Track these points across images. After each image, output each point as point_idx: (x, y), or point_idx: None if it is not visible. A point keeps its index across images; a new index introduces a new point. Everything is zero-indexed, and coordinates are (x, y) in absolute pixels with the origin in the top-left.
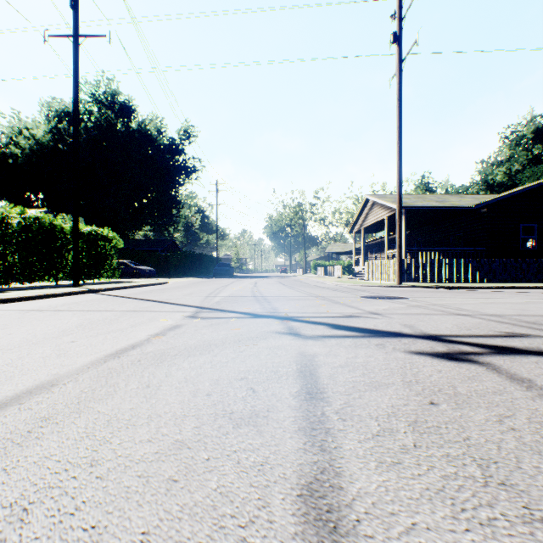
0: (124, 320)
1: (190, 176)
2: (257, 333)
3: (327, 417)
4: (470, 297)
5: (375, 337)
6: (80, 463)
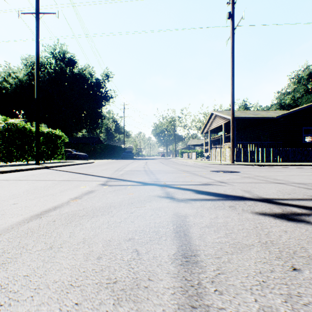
0: (57, 187)
1: (108, 100)
2: (145, 197)
3: (204, 289)
4: (278, 171)
5: (227, 200)
6: None
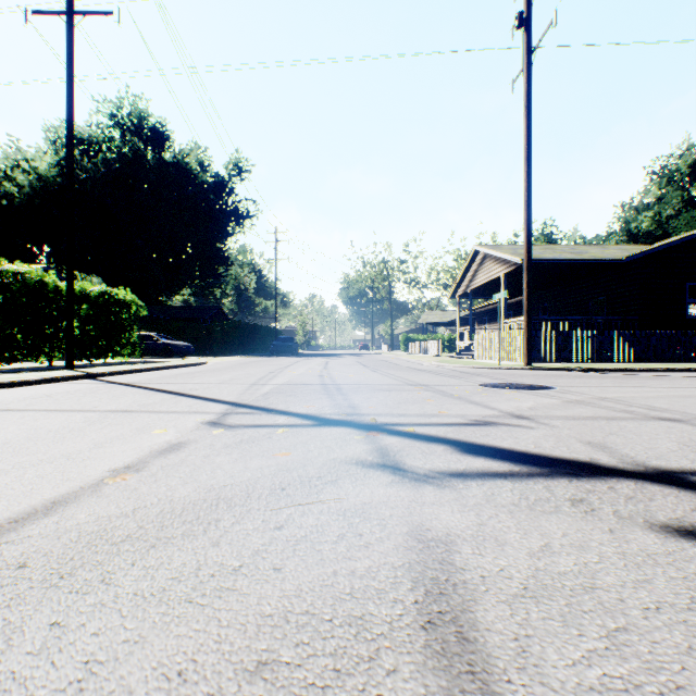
0: (92, 431)
1: (242, 223)
2: (320, 466)
3: None
4: (644, 385)
5: (555, 476)
6: None
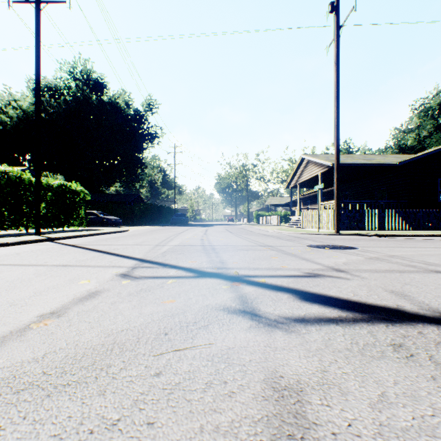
0: (37, 281)
1: (153, 141)
2: (196, 312)
3: None
4: (417, 246)
5: (375, 322)
6: None
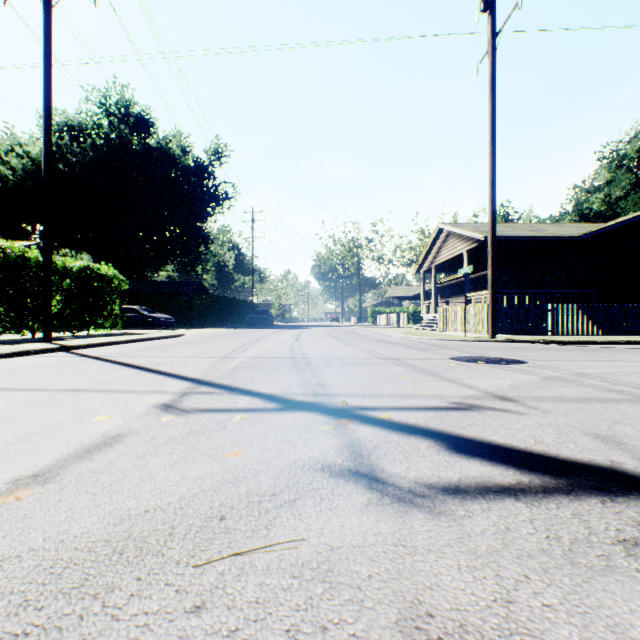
0: (26, 417)
1: (221, 204)
2: (277, 474)
3: None
4: (615, 359)
5: (580, 494)
6: None
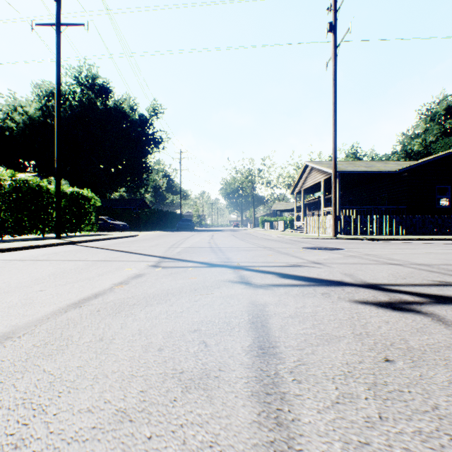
0: (93, 269)
1: (158, 146)
2: (212, 282)
3: (281, 378)
4: (397, 248)
5: (320, 286)
6: (3, 444)
